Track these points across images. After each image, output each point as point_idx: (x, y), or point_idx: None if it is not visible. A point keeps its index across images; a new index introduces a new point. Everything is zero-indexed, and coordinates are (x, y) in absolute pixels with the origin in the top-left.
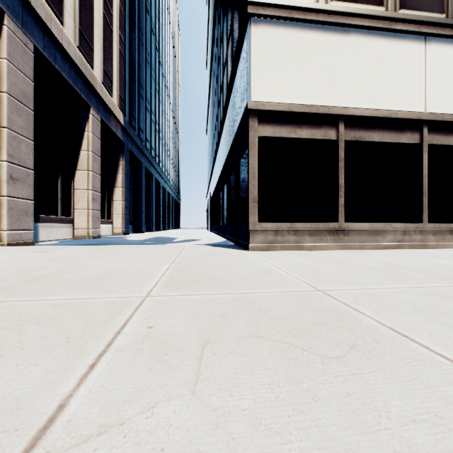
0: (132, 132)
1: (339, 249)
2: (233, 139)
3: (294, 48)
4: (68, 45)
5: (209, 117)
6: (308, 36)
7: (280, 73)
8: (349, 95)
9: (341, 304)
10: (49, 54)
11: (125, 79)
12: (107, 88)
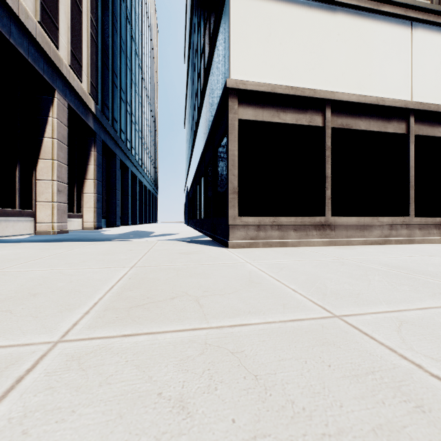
0: (104, 121)
1: (325, 245)
2: (211, 125)
3: (278, 23)
4: (26, 18)
5: (186, 111)
6: (293, 11)
7: (263, 50)
8: (335, 79)
9: (387, 350)
10: (1, 24)
11: (97, 65)
12: (75, 72)
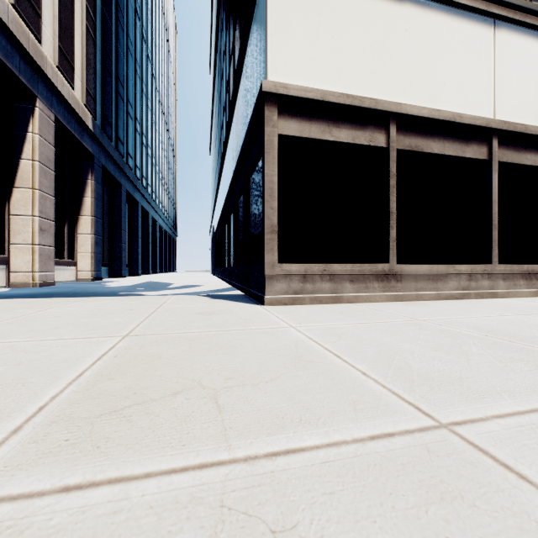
0: (105, 141)
1: (390, 301)
2: (242, 145)
3: (330, 10)
4: None
5: (212, 132)
6: None
7: (310, 45)
8: (402, 87)
9: None
10: None
11: (95, 69)
12: (65, 75)
